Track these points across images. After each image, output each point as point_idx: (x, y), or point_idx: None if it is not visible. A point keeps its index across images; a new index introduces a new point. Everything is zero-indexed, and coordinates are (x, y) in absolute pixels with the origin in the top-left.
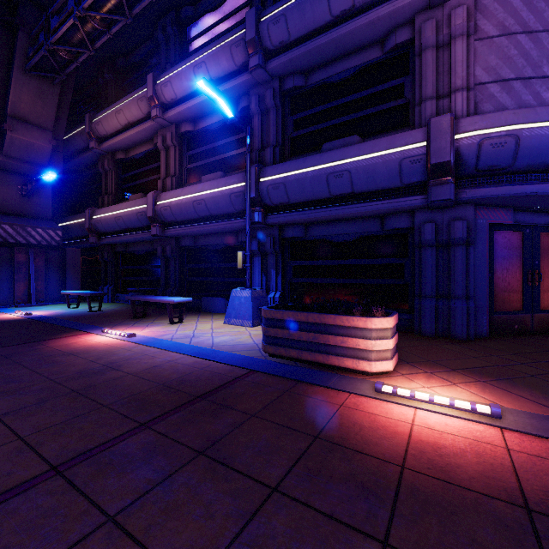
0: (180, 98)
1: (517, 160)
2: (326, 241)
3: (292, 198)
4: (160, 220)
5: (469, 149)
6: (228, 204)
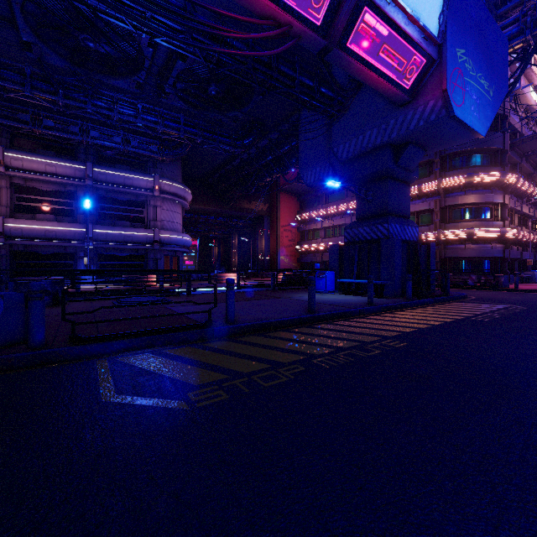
0: (25, 169)
1: (171, 243)
2: (115, 255)
3: (108, 240)
4: (5, 234)
5: (162, 239)
6: (72, 236)
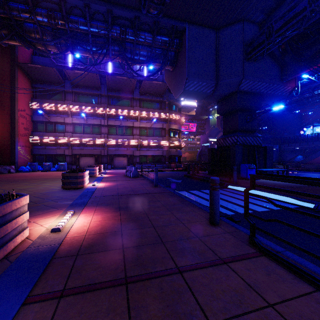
0: None
1: None
2: None
3: None
4: None
5: None
6: None
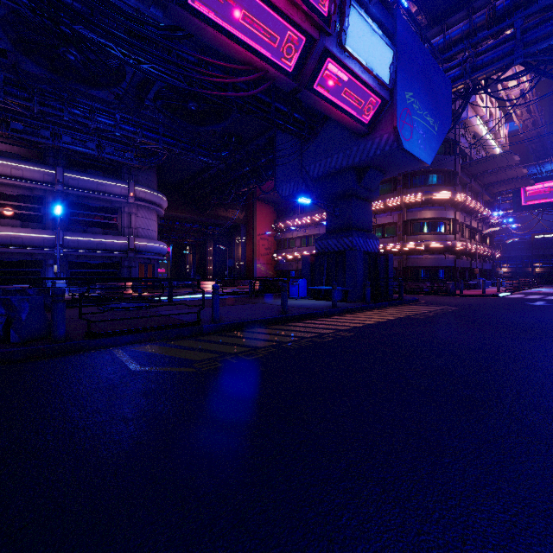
0: None
1: (146, 250)
2: (87, 262)
3: (80, 247)
4: None
5: (138, 246)
6: (41, 243)
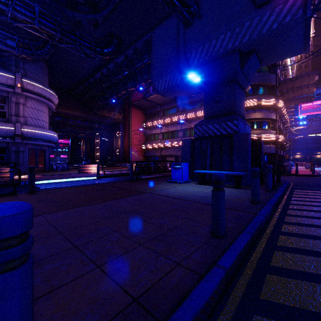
0: None
1: (34, 137)
2: None
3: None
4: None
5: (25, 133)
6: None
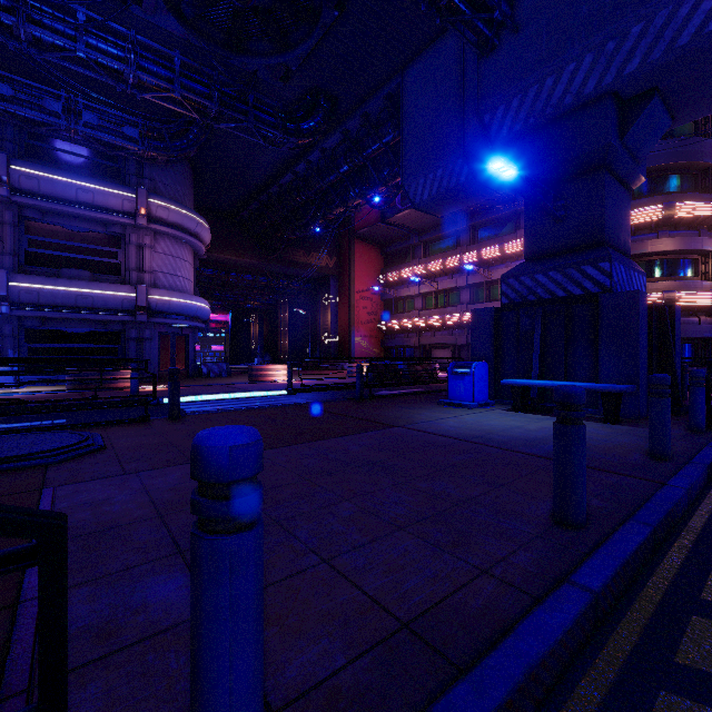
0: None
1: (170, 311)
2: (62, 331)
3: (43, 302)
4: None
5: (153, 303)
6: None
